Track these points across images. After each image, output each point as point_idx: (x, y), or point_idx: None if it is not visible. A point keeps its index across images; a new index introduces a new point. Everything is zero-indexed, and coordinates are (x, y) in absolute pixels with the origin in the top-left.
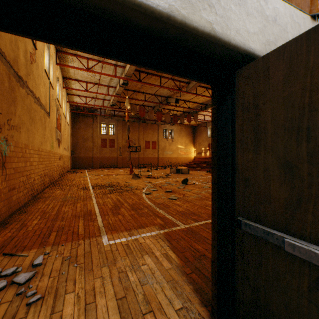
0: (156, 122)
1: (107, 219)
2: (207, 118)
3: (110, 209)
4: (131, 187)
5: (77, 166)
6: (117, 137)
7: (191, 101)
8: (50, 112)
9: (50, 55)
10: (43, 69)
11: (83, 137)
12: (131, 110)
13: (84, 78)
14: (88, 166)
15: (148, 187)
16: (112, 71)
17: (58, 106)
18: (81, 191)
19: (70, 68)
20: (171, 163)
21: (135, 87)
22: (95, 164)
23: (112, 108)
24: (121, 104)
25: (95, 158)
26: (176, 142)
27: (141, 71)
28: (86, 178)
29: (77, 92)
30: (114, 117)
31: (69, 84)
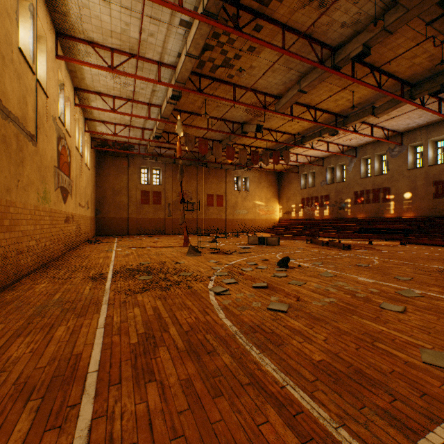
0: (223, 166)
1: (112, 408)
2: (300, 159)
3: (131, 352)
4: (186, 273)
5: (103, 232)
6: (164, 189)
7: (280, 131)
8: (37, 135)
9: (37, 30)
10: (12, 44)
11: (113, 188)
12: (186, 143)
13: (110, 89)
14: (122, 232)
15: (217, 275)
16: (154, 76)
17: (62, 132)
18: (87, 285)
19: (80, 64)
20: (246, 227)
21: (193, 107)
22: (132, 229)
23: (156, 142)
24: (170, 137)
25: (132, 220)
26: (253, 196)
27: (202, 75)
28: (110, 253)
29: (101, 116)
30: (161, 159)
31: (86, 102)
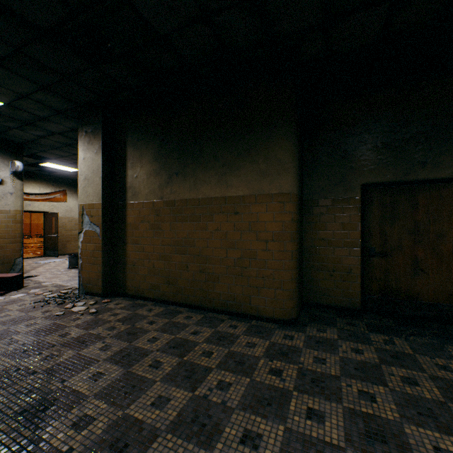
0: None
1: None
2: None
3: None
4: None
5: None
6: None
7: None
8: None
9: None
10: None
11: None
12: None
13: None
14: None
15: None
16: None
17: None
18: None
19: None
20: None
21: None
22: None
23: None
24: None
25: None
26: None
27: None
28: None
29: None
30: None
31: None
